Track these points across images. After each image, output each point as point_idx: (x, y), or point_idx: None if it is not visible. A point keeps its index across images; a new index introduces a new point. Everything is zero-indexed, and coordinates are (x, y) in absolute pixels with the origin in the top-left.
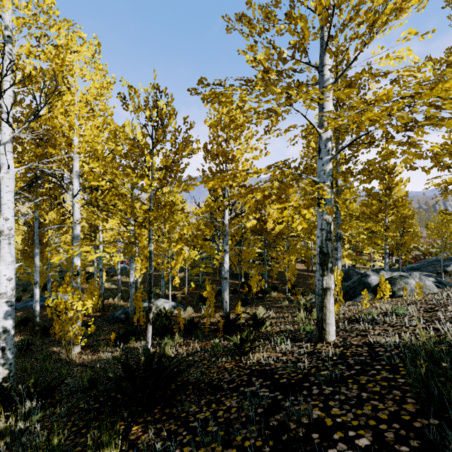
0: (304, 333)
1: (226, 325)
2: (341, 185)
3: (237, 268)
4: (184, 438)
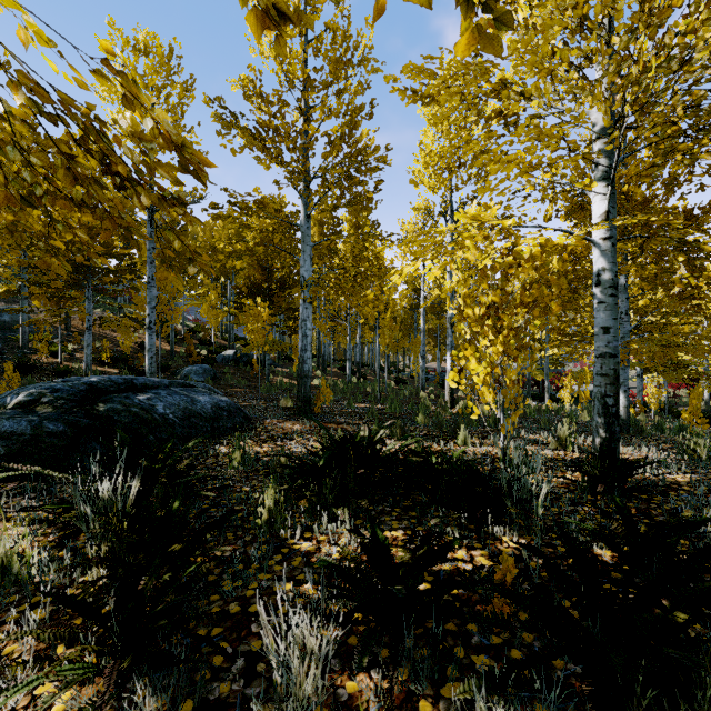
0: None
1: None
2: None
3: None
4: None
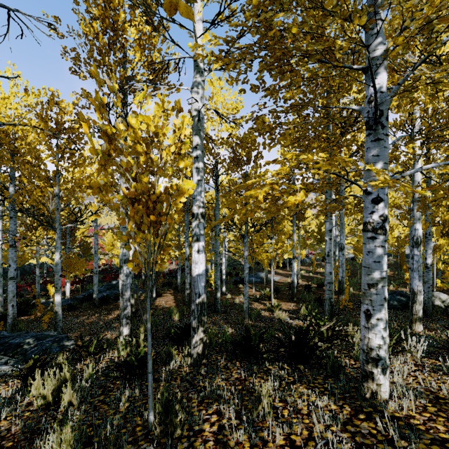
0: None
1: None
2: None
3: None
4: None
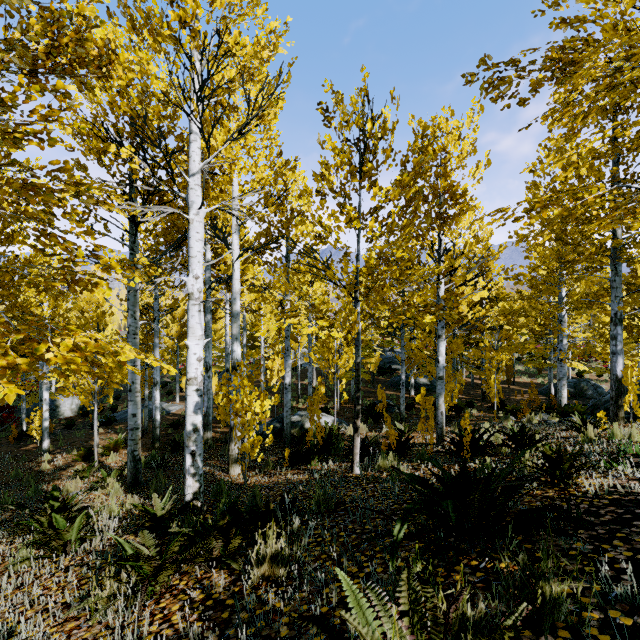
0: (630, 457)
1: (472, 443)
2: (639, 232)
3: (433, 369)
4: (639, 584)
